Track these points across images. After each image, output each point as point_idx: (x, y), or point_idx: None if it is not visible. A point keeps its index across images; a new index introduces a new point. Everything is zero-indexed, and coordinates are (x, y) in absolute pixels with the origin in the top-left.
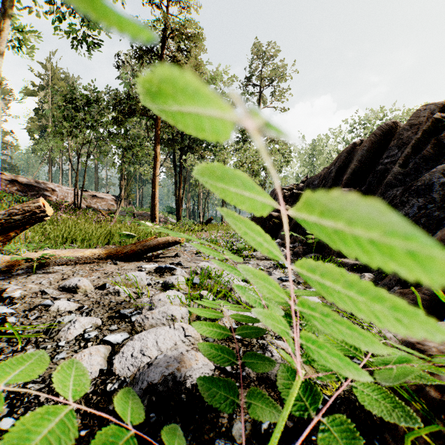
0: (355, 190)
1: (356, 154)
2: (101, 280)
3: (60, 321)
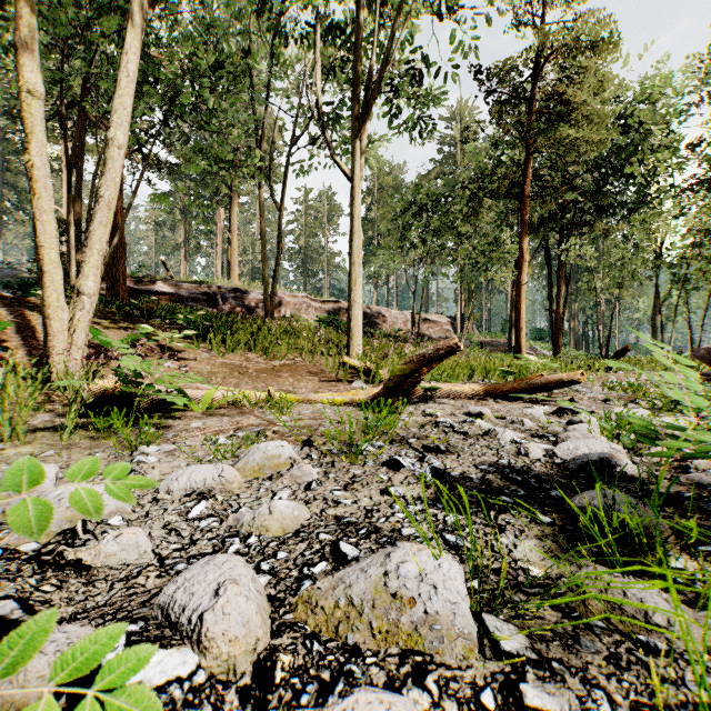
0: None
1: None
2: (494, 413)
3: (494, 429)
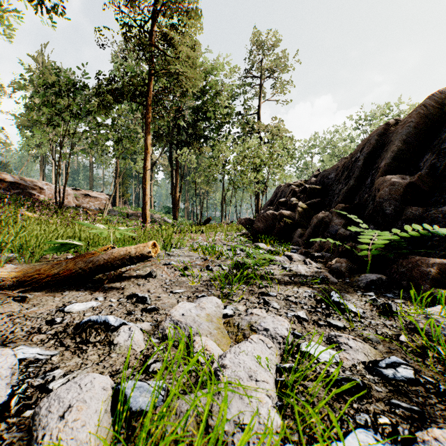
0: (413, 177)
1: (396, 134)
2: None
3: None
